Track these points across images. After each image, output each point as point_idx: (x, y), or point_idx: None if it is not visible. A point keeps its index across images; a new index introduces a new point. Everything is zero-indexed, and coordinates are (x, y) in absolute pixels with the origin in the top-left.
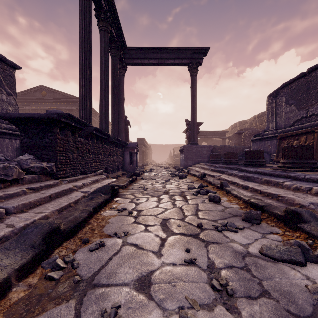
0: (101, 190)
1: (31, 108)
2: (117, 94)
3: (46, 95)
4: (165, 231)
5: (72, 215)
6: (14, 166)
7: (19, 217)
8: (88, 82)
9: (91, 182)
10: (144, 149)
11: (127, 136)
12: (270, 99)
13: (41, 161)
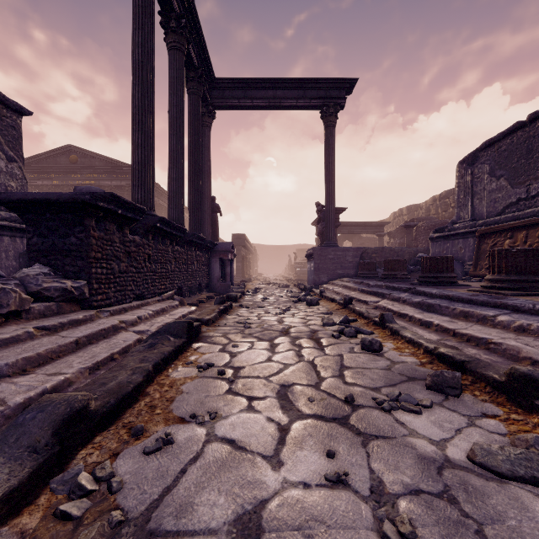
0: (168, 330)
1: (51, 183)
2: (198, 160)
3: (77, 161)
4: (286, 410)
5: (115, 380)
6: (11, 288)
7: (17, 385)
8: (148, 138)
9: (152, 314)
10: (245, 253)
11: (216, 231)
12: (462, 168)
13: (64, 278)
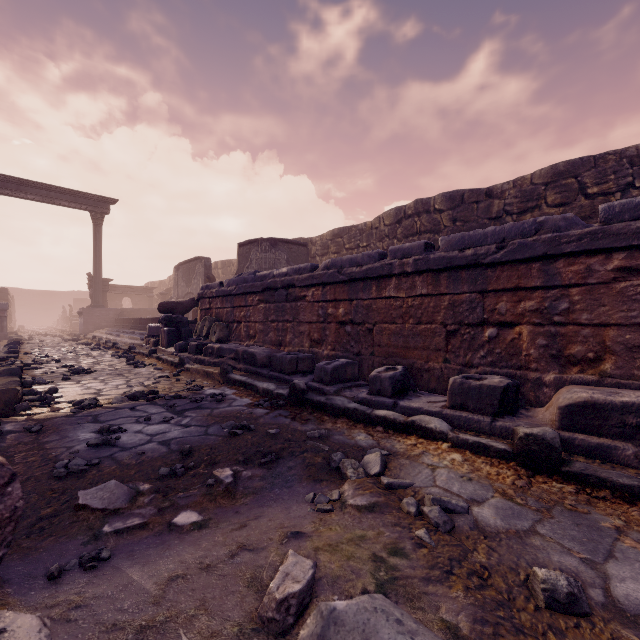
0: (13, 343)
1: None
2: None
3: None
4: (60, 350)
5: None
6: None
7: None
8: None
9: None
10: None
11: None
12: (175, 271)
13: None
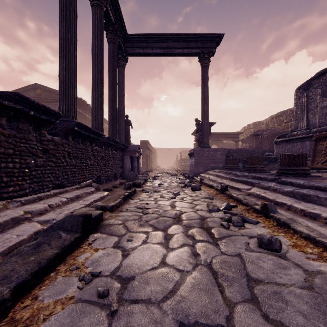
0: (62, 224)
1: None
2: (114, 88)
3: (41, 94)
4: None
5: None
6: None
7: None
8: (71, 62)
9: (65, 201)
10: (149, 153)
11: (129, 138)
12: (299, 92)
13: None
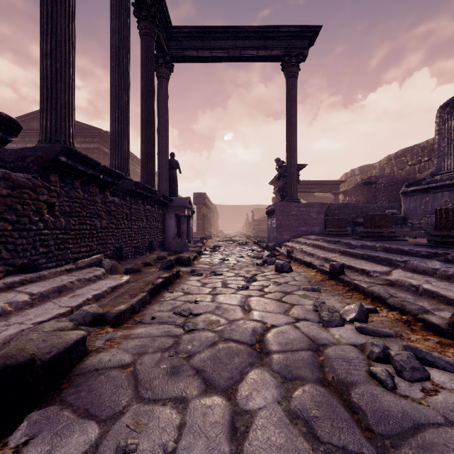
0: None
1: (25, 146)
2: (151, 107)
3: None
4: None
5: None
6: None
7: None
8: (61, 44)
9: (25, 301)
10: (206, 211)
11: (175, 188)
12: (444, 113)
13: None
